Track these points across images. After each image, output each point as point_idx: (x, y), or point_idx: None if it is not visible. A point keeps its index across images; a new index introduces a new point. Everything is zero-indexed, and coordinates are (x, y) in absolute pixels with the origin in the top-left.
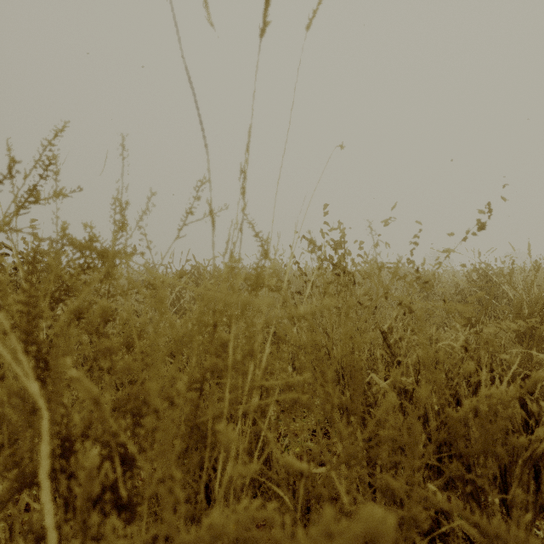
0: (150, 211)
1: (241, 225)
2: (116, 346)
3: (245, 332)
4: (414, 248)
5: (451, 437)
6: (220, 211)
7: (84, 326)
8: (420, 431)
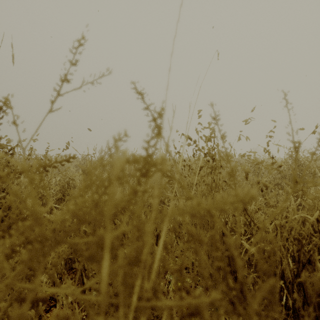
0: None
1: None
2: None
3: None
4: (269, 140)
5: (305, 290)
6: (101, 78)
7: None
8: None
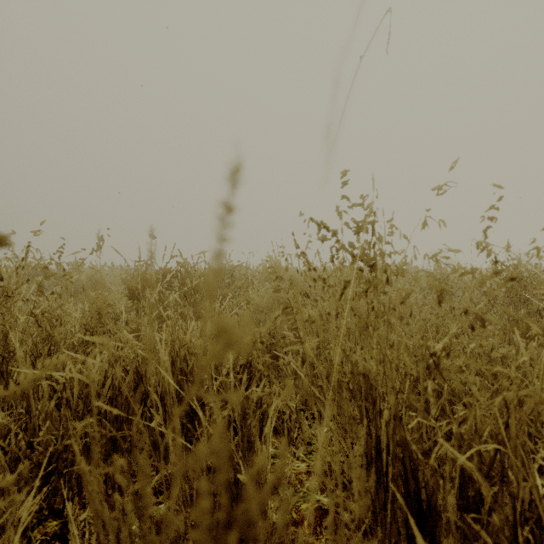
0: None
1: None
2: None
3: None
4: (489, 226)
5: None
6: None
7: None
8: None
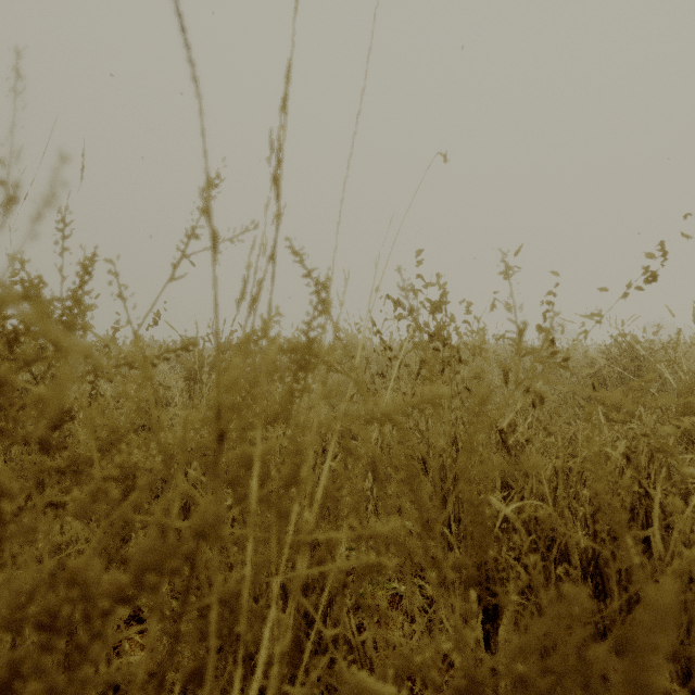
0: (54, 197)
1: (274, 250)
2: (76, 465)
3: (289, 443)
4: (547, 310)
5: (606, 587)
6: (244, 233)
7: (4, 435)
8: (656, 691)
